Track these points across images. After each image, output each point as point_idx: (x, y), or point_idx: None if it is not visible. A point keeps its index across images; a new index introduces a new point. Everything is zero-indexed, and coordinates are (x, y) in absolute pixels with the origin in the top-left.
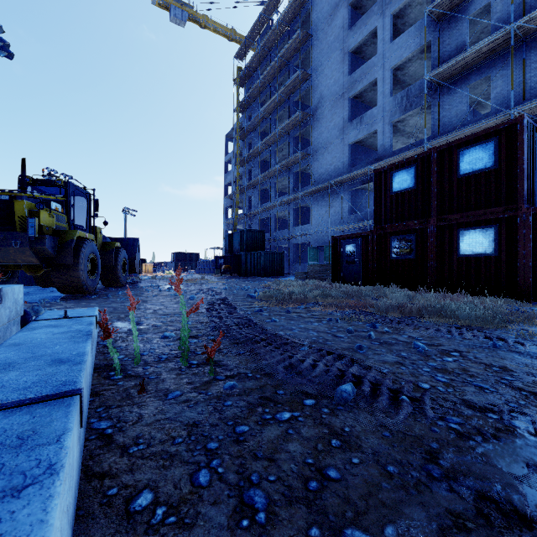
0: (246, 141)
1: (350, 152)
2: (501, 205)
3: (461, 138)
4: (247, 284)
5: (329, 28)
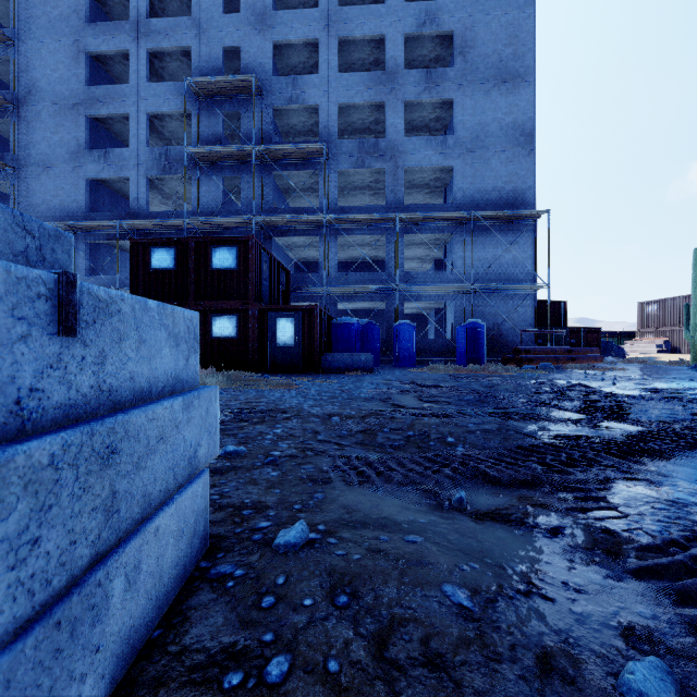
0: None
1: (88, 190)
2: (241, 299)
3: (214, 237)
4: None
5: None
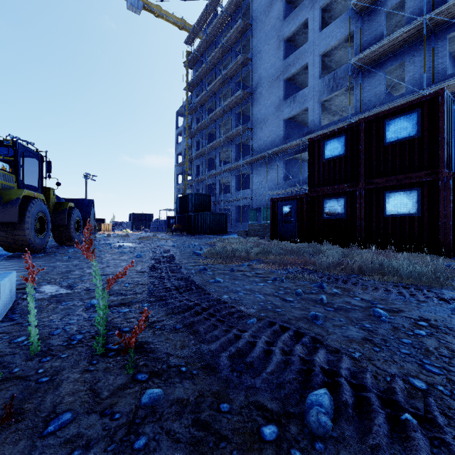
0: (194, 116)
1: (284, 126)
2: (423, 169)
3: (387, 110)
4: (194, 241)
5: (266, 19)
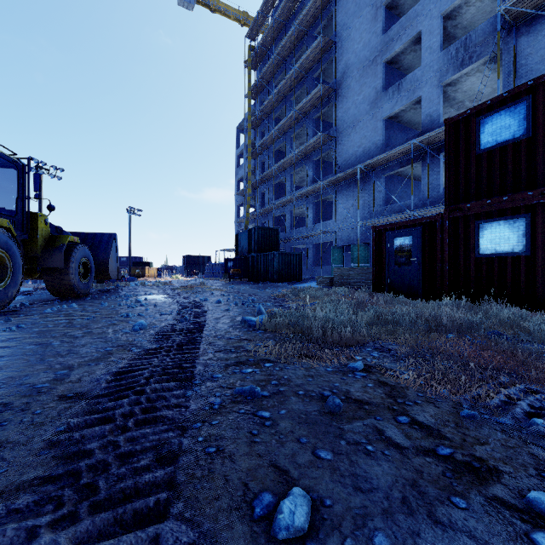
0: (259, 130)
1: (384, 129)
2: None
3: None
4: (254, 292)
5: None
